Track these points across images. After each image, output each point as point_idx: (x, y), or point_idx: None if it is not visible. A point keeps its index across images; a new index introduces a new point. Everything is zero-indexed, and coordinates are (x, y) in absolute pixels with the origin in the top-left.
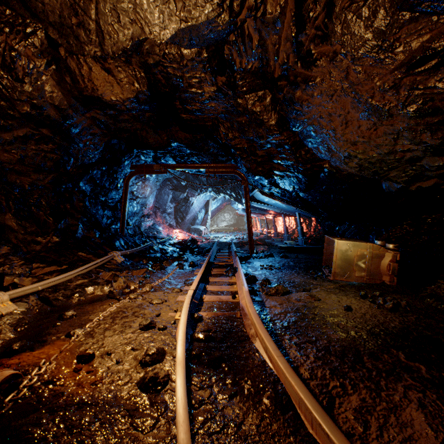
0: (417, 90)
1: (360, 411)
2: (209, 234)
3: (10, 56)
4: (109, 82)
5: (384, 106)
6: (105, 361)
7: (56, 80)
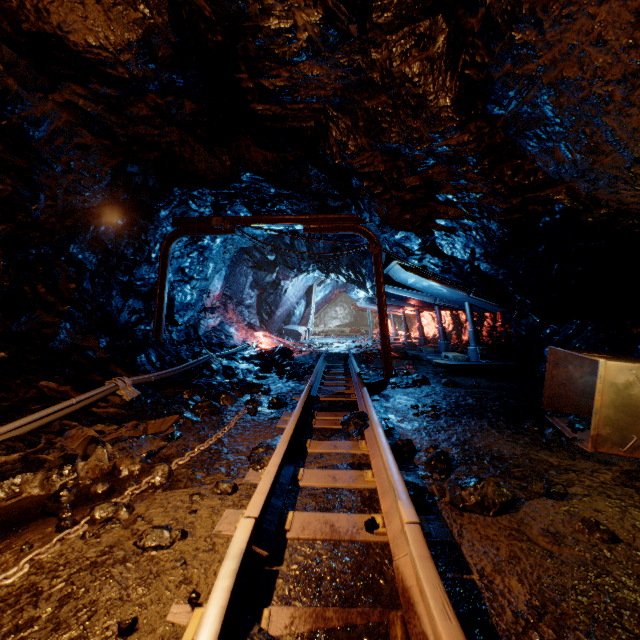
0: None
1: None
2: (313, 339)
3: None
4: None
5: None
6: None
7: None
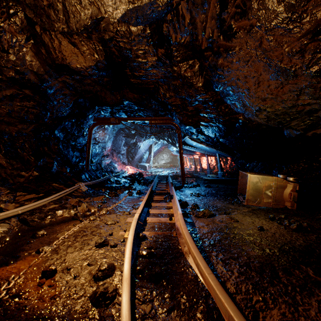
0: (320, 53)
1: None
2: (152, 169)
3: None
4: (75, 53)
5: (291, 68)
6: (64, 276)
7: (34, 51)
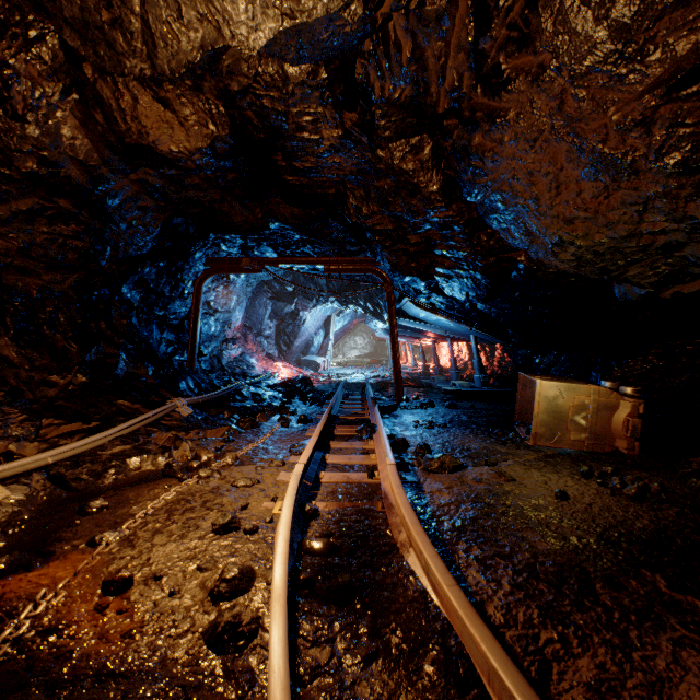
0: (684, 127)
1: (597, 688)
2: (331, 370)
3: (1, 77)
4: (167, 122)
5: (625, 156)
6: (150, 591)
7: (80, 118)
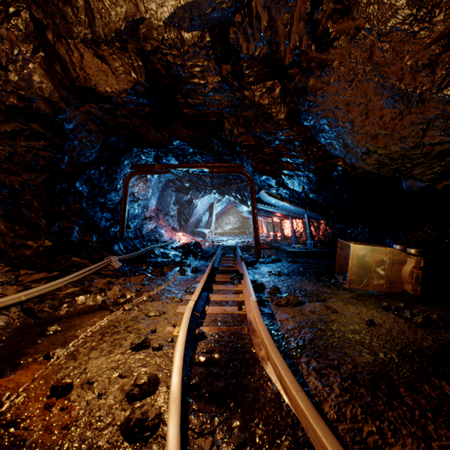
0: None
1: None
2: (214, 238)
3: None
4: (103, 71)
5: (415, 90)
6: (84, 393)
7: (45, 69)
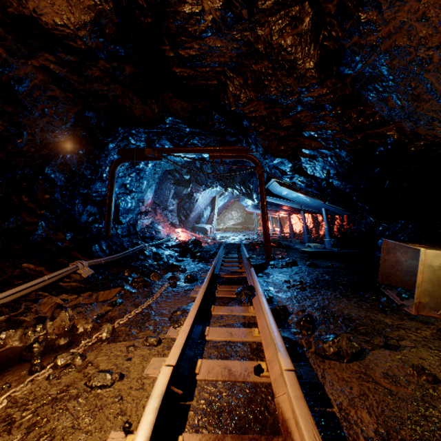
0: None
1: None
2: (216, 234)
3: None
4: None
5: None
6: None
7: None
